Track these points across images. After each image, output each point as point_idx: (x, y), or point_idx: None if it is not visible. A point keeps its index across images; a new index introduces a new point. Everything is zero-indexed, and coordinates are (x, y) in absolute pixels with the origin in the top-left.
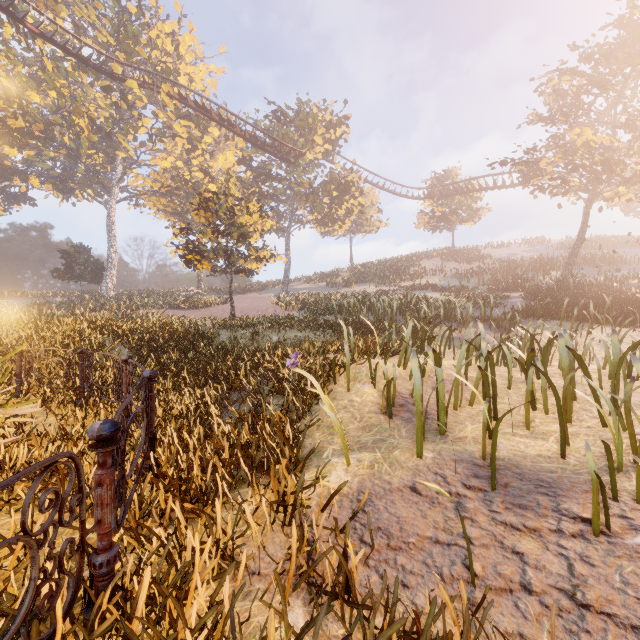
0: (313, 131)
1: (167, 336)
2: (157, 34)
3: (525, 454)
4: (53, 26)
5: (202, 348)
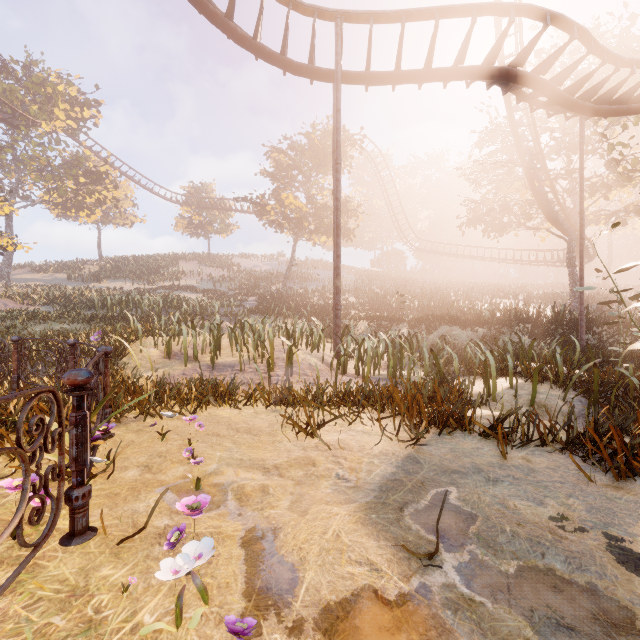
0: (53, 102)
1: None
2: None
3: (228, 361)
4: None
5: None
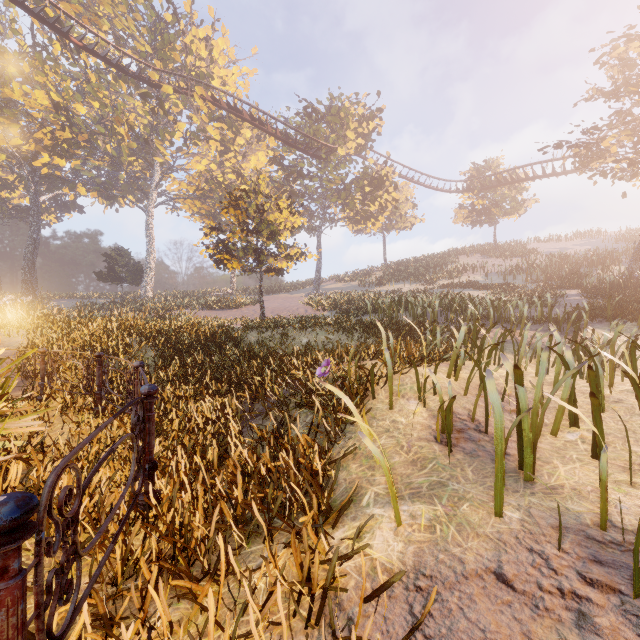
0: (345, 126)
1: (193, 338)
2: (191, 39)
3: None
4: (96, 40)
5: (228, 351)
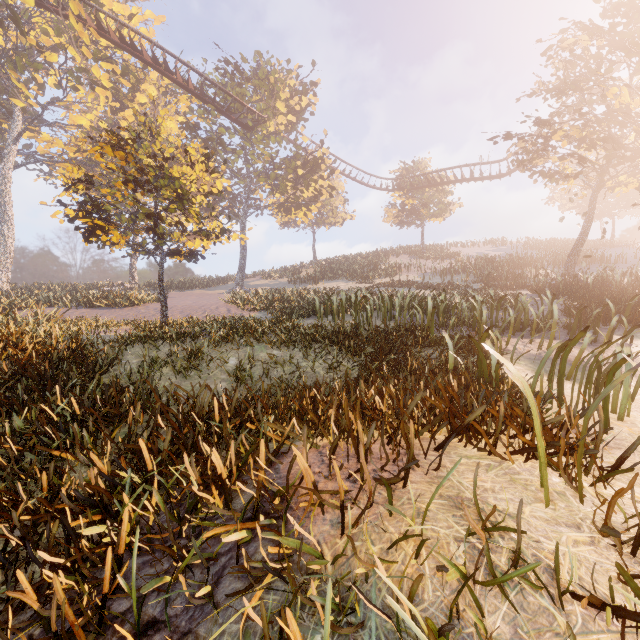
0: (275, 94)
1: None
2: None
3: None
4: None
5: (58, 399)
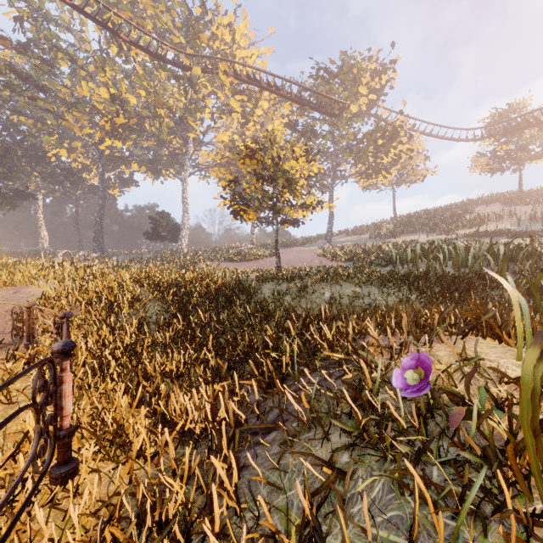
0: (357, 82)
1: (202, 290)
2: (217, 26)
3: None
4: (143, 40)
5: (238, 306)
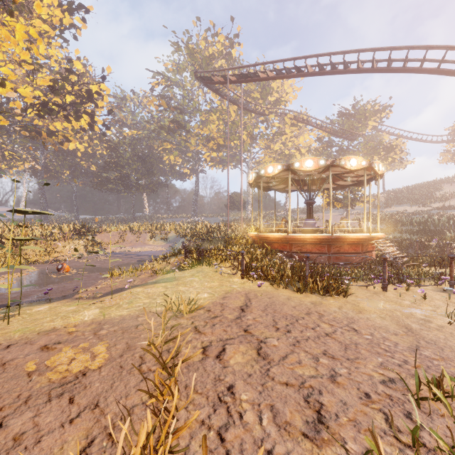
0: (368, 119)
1: None
2: (278, 86)
3: None
4: (234, 96)
5: None
